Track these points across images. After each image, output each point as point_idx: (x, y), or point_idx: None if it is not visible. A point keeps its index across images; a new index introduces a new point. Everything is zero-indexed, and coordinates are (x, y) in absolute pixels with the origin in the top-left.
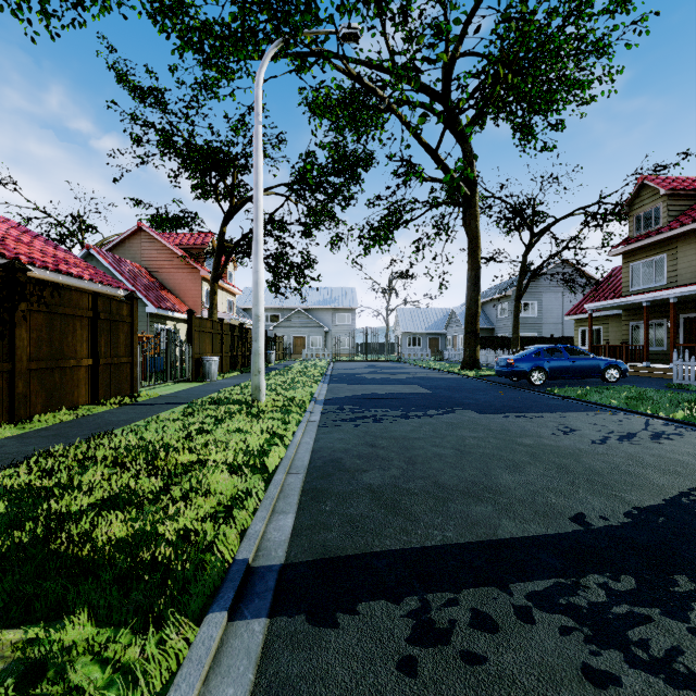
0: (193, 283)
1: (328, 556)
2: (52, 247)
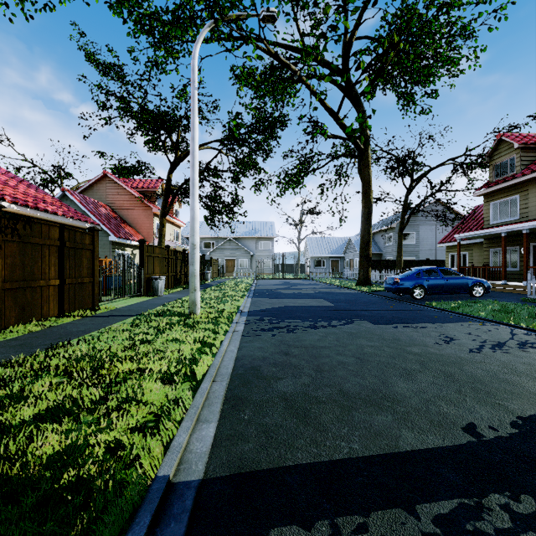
0: (146, 218)
1: (244, 470)
2: (34, 189)
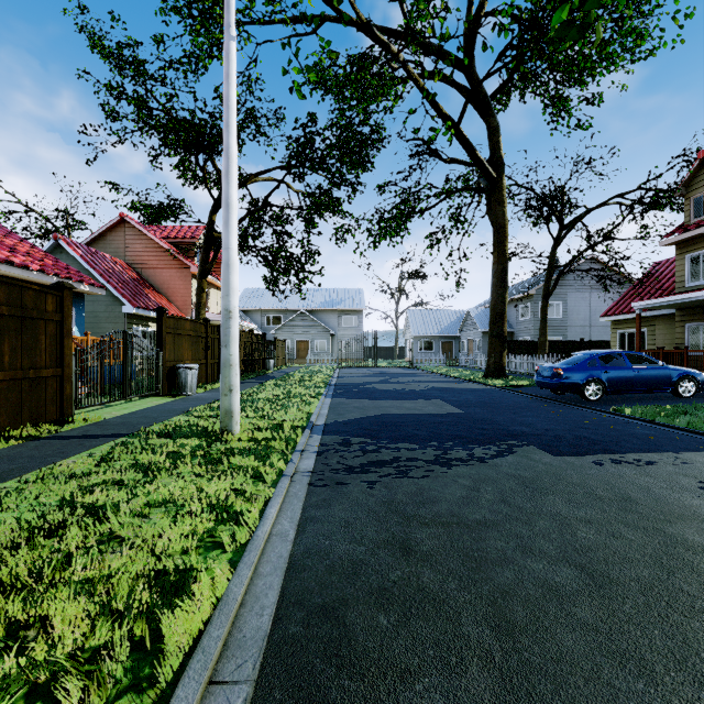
0: (182, 280)
1: None
2: (2, 233)
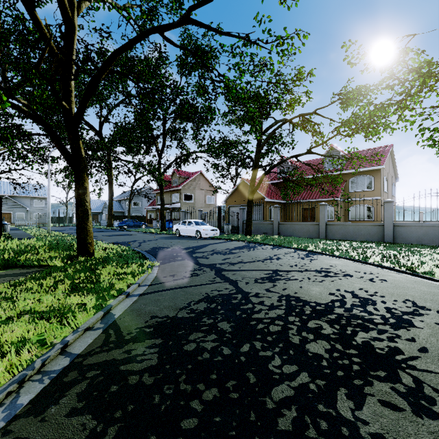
0: None
1: None
2: None
